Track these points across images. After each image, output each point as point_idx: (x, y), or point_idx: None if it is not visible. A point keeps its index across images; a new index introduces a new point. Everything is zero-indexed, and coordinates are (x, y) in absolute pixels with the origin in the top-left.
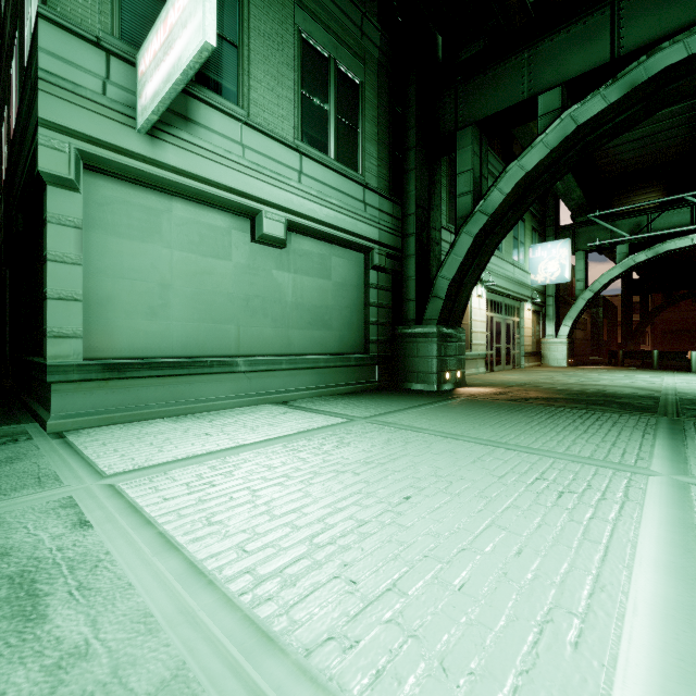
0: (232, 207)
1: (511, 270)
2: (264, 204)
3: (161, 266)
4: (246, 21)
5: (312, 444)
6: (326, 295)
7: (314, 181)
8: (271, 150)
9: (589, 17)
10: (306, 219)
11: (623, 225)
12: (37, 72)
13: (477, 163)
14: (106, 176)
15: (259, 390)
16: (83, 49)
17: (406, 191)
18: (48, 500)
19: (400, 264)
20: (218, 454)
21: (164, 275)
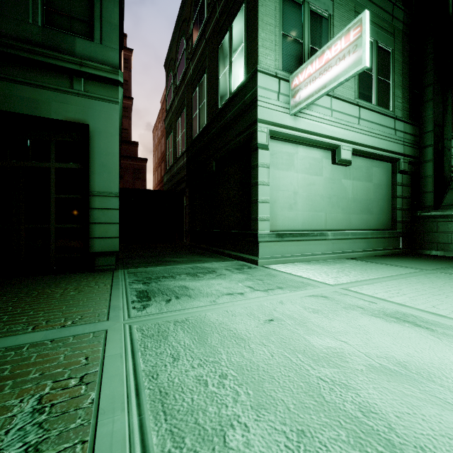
0: (325, 146)
1: None
2: (341, 141)
3: (293, 183)
4: (331, 37)
5: (423, 281)
6: (369, 192)
7: (366, 121)
8: (344, 109)
9: None
10: (362, 146)
11: None
12: (256, 97)
13: None
14: (274, 140)
15: (337, 250)
16: (271, 81)
17: (423, 116)
18: (329, 291)
19: (416, 167)
20: (371, 281)
21: (295, 187)
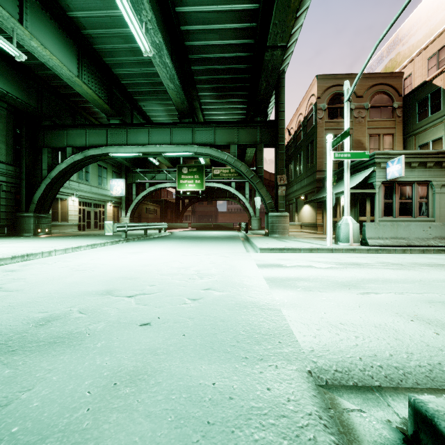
0: None
1: (96, 189)
2: None
3: None
4: None
5: None
6: None
7: None
8: None
9: (81, 130)
10: None
11: (148, 176)
12: None
13: (50, 160)
14: None
15: None
16: None
17: (22, 163)
18: None
19: (20, 189)
20: None
21: None
